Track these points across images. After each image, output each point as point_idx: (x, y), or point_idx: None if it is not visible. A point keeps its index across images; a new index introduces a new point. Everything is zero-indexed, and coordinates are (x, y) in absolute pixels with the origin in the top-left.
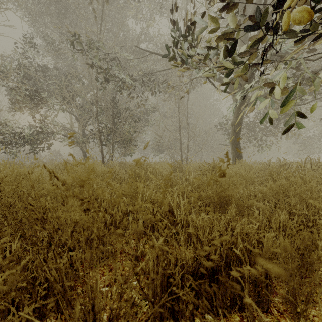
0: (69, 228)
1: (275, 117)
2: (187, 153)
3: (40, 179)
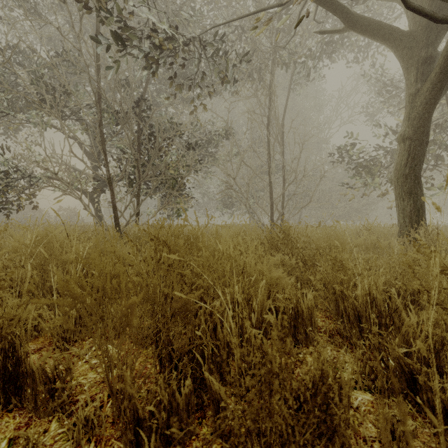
0: None
1: None
2: (283, 210)
3: None
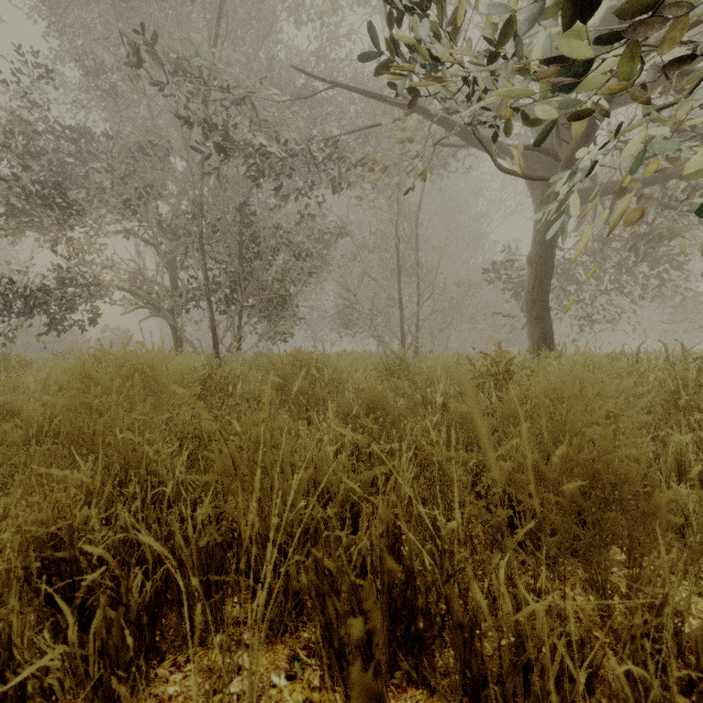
0: None
1: None
2: (417, 333)
3: None
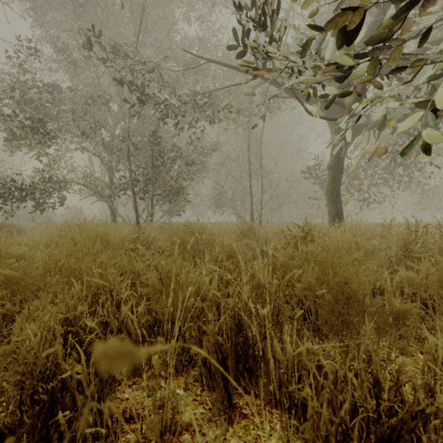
0: (16, 370)
1: (439, 139)
2: (261, 211)
3: (18, 254)
